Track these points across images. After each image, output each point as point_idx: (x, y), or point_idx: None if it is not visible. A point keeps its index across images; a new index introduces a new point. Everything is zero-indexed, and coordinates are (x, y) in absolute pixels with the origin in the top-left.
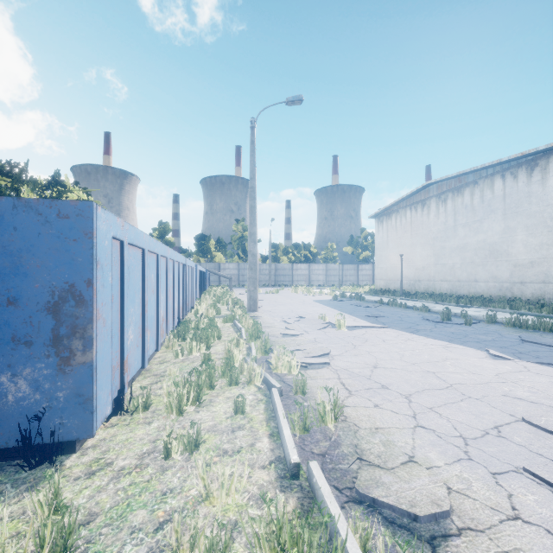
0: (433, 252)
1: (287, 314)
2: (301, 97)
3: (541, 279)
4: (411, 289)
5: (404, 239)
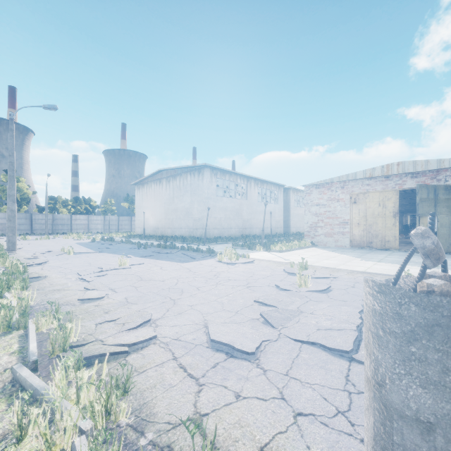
0: (164, 211)
1: (41, 251)
2: (56, 107)
3: (202, 227)
4: (154, 233)
5: (151, 202)
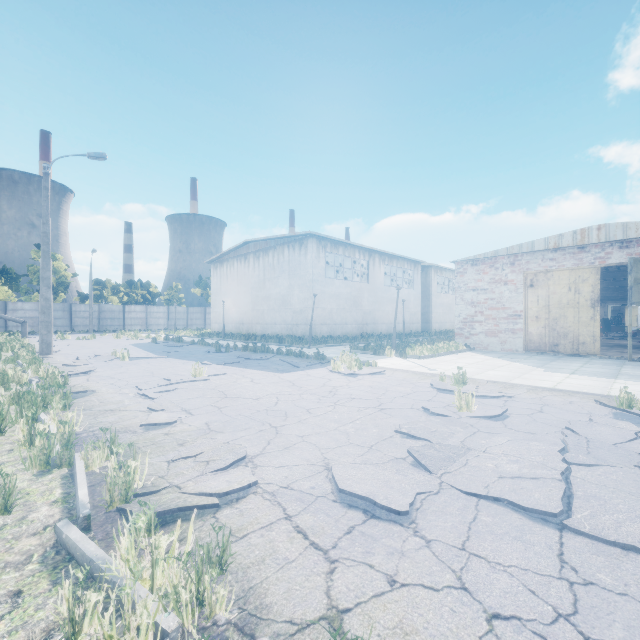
0: (252, 300)
1: (85, 355)
2: (105, 155)
3: (305, 322)
4: (238, 331)
5: (233, 287)
